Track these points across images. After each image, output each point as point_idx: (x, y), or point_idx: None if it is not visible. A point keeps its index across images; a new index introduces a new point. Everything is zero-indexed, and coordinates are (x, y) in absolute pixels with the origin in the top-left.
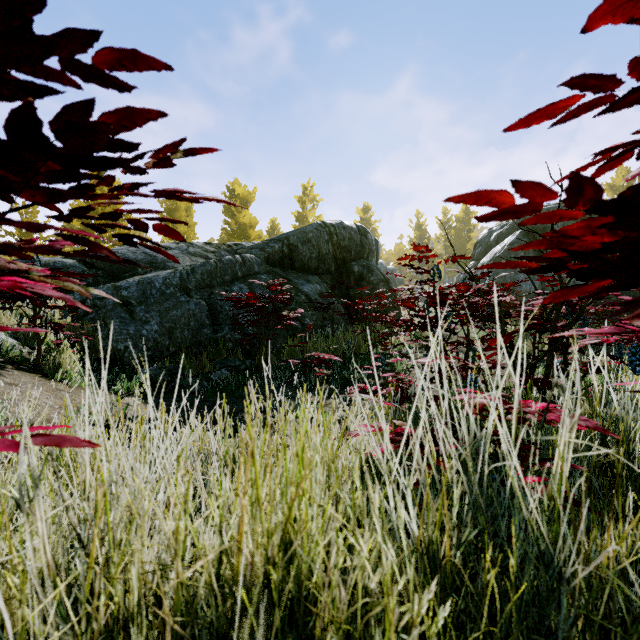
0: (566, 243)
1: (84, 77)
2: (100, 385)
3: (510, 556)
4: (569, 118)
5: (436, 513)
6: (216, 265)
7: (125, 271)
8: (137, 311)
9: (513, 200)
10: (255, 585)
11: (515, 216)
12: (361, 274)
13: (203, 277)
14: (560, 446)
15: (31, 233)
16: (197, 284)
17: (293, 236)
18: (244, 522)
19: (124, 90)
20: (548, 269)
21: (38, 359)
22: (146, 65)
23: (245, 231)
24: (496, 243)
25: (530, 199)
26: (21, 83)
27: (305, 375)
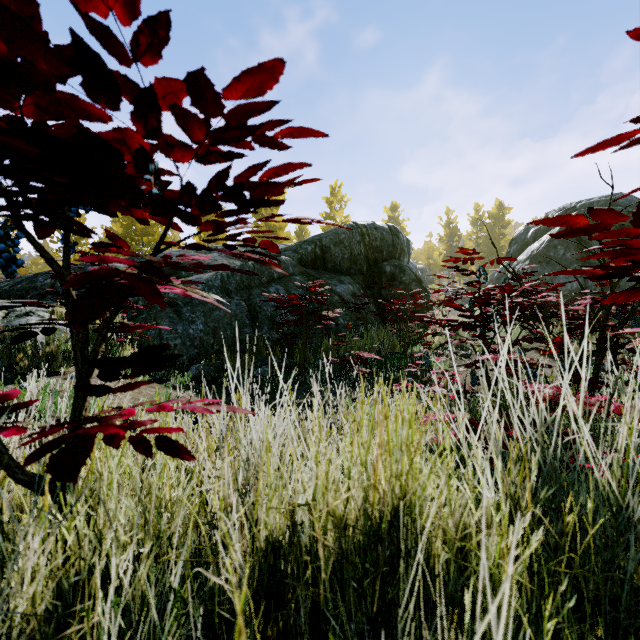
0: (629, 253)
1: (261, 144)
2: (156, 380)
3: (588, 505)
4: (632, 144)
5: (509, 484)
6: (254, 267)
7: (170, 274)
8: (184, 311)
9: (587, 221)
10: (385, 517)
11: (586, 233)
12: (393, 274)
13: (242, 279)
14: (623, 428)
15: (79, 239)
16: (237, 286)
17: (326, 238)
18: (378, 469)
19: (282, 149)
20: (612, 275)
21: (106, 355)
22: (309, 134)
23: (275, 233)
24: (533, 240)
25: (602, 221)
26: (224, 152)
27: (345, 373)
